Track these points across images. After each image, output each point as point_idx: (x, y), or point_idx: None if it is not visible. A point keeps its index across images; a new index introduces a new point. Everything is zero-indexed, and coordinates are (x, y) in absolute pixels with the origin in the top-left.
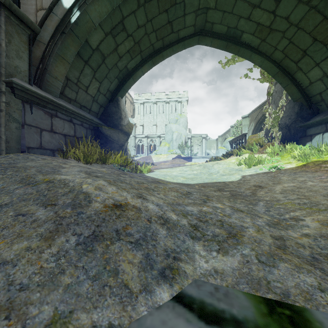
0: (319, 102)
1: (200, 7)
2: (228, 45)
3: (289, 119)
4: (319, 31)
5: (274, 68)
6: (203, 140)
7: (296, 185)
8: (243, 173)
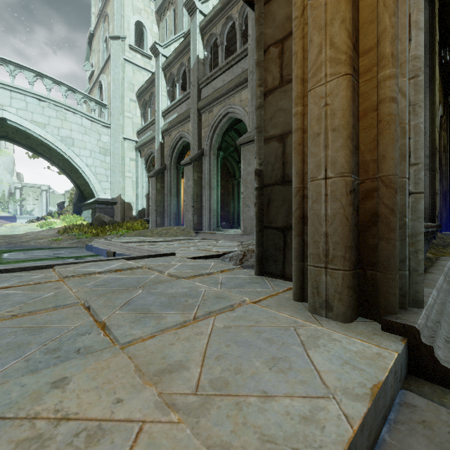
0: (85, 194)
1: (1, 130)
2: (29, 150)
3: (75, 200)
4: (71, 167)
5: (63, 171)
6: (43, 193)
7: (43, 233)
8: (34, 231)
